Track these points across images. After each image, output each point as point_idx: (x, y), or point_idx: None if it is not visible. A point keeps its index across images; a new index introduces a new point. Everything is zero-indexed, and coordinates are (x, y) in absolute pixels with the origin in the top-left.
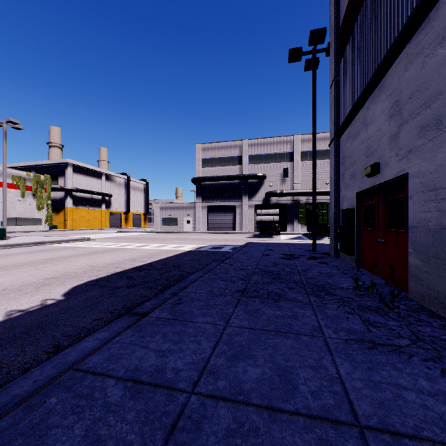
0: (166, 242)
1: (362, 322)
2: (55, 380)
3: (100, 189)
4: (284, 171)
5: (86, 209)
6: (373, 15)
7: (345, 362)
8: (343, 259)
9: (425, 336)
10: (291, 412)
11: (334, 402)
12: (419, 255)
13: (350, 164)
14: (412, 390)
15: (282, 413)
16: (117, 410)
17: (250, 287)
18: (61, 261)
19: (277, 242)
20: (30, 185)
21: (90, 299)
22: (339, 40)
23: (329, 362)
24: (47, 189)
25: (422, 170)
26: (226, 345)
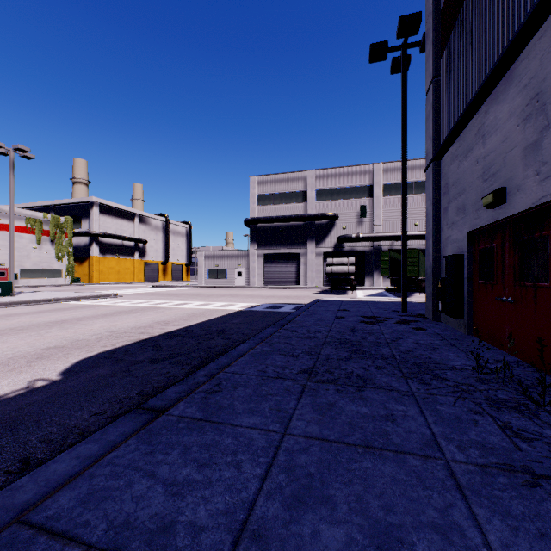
0: (211, 299)
1: (501, 429)
2: None
3: (132, 234)
4: (361, 210)
5: (115, 258)
6: None
7: (493, 516)
8: (446, 324)
9: None
10: None
11: None
12: None
13: (457, 193)
14: None
15: None
16: None
17: (320, 365)
18: (73, 324)
19: (353, 300)
20: (47, 229)
21: (95, 380)
22: (440, 26)
23: (464, 517)
24: (67, 233)
25: None
26: (284, 474)
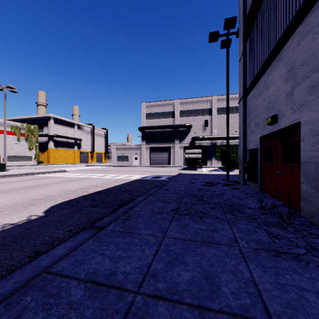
0: (120, 173)
1: (267, 234)
2: (31, 281)
3: (73, 135)
4: (205, 122)
5: (63, 149)
6: (273, 5)
7: (256, 267)
8: (249, 186)
9: (317, 246)
10: (216, 310)
11: (251, 302)
12: (310, 183)
13: (255, 116)
14: (312, 292)
15: (209, 311)
16: (78, 308)
17: (181, 207)
18: (44, 187)
19: (200, 173)
20: (23, 132)
21: (63, 215)
22: (246, 25)
23: (244, 267)
24: (35, 135)
25: (312, 119)
26: (164, 253)
